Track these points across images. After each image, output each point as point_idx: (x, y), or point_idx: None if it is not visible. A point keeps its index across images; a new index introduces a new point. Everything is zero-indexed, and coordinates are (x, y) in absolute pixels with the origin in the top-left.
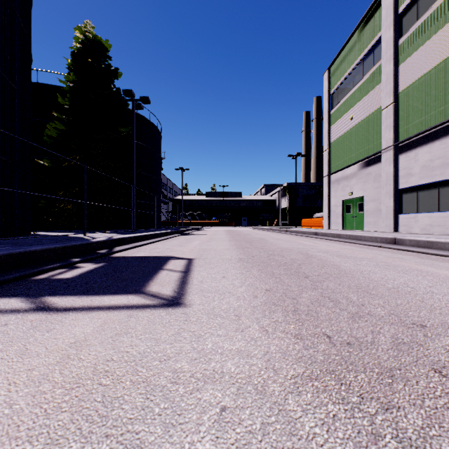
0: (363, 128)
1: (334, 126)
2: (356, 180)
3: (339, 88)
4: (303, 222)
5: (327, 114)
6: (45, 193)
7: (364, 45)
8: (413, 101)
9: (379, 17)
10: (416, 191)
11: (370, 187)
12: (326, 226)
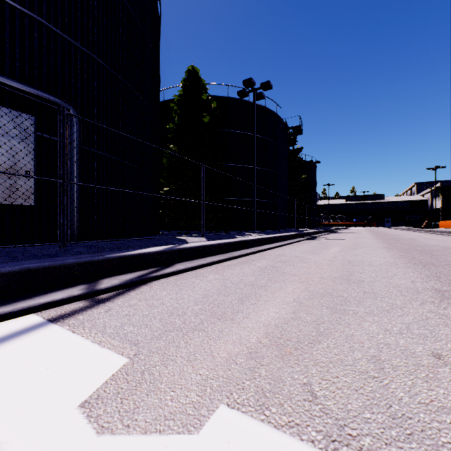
0: None
1: None
2: None
3: None
4: (439, 223)
5: None
6: None
7: None
8: None
9: None
10: None
11: None
12: None
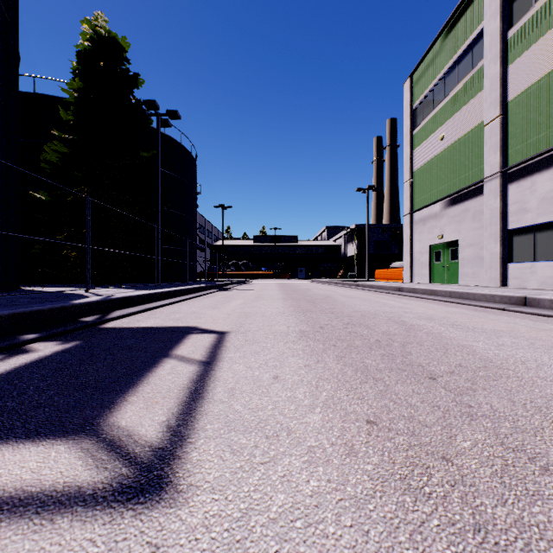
0: (458, 151)
1: (419, 150)
2: (447, 219)
3: (424, 101)
4: (377, 273)
5: (408, 135)
6: (44, 237)
7: (459, 43)
8: (529, 112)
9: (481, 4)
10: (532, 233)
11: (468, 228)
12: (407, 278)
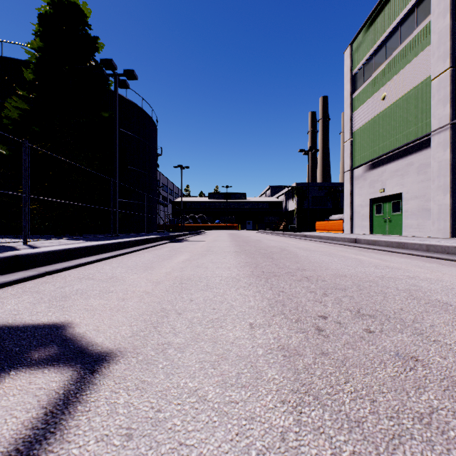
0: (401, 108)
1: (359, 111)
2: (389, 173)
3: (365, 65)
4: (317, 225)
5: (349, 98)
6: (11, 191)
7: (402, 5)
8: None
9: None
10: None
11: (412, 181)
12: (348, 230)
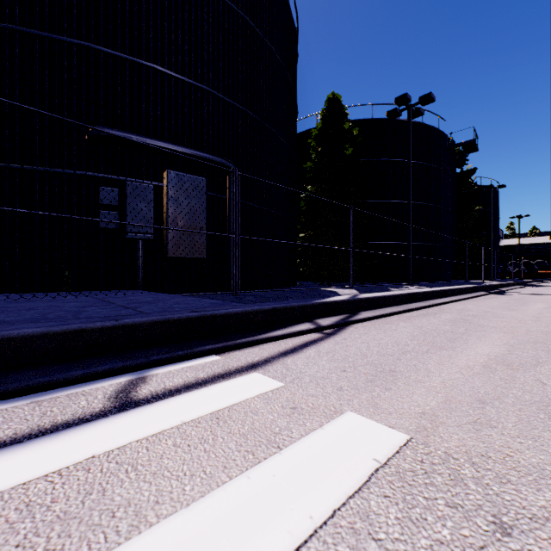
0: None
1: None
2: None
3: None
4: None
5: None
6: None
7: None
8: None
9: None
10: None
11: None
12: None
